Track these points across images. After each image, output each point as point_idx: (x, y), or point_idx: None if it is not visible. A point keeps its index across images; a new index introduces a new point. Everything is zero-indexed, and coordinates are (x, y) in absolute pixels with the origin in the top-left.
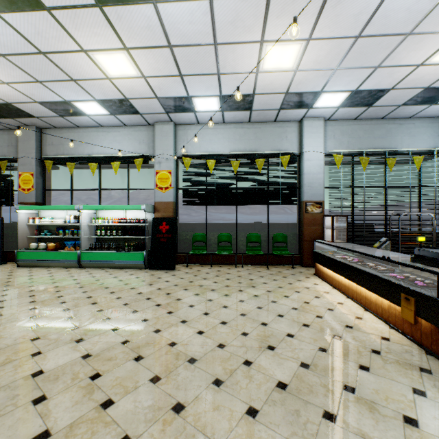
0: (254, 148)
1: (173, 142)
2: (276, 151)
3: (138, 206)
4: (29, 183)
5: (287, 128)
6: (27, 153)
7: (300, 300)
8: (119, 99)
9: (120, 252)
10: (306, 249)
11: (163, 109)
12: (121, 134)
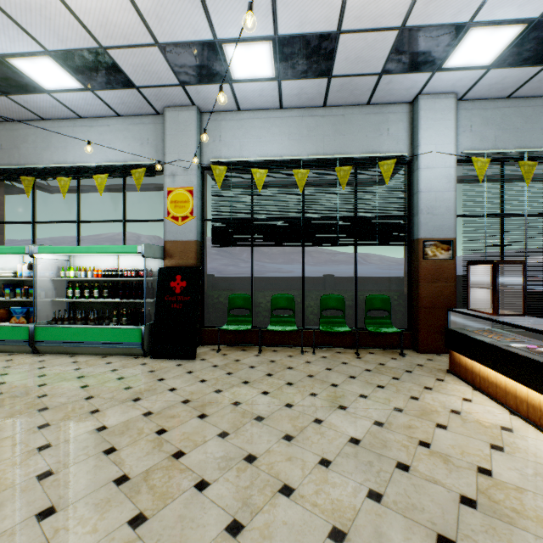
0: (333, 150)
1: (195, 140)
2: (370, 154)
3: (132, 248)
4: None
5: (388, 115)
6: None
7: (465, 462)
8: (89, 48)
9: (101, 326)
10: (425, 322)
11: (174, 75)
12: (112, 129)
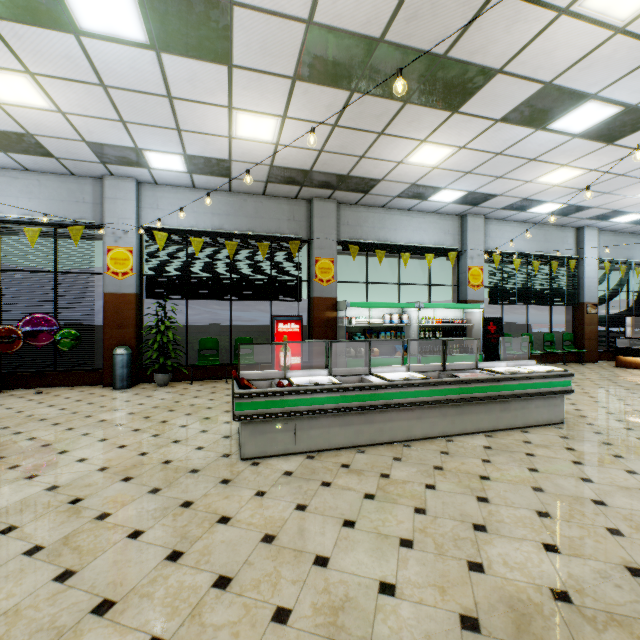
0: (544, 250)
1: (483, 237)
2: (563, 255)
3: (478, 305)
4: (329, 272)
5: (567, 233)
6: (325, 233)
7: None
8: (493, 194)
9: (460, 354)
10: (586, 346)
11: (504, 206)
12: (426, 221)
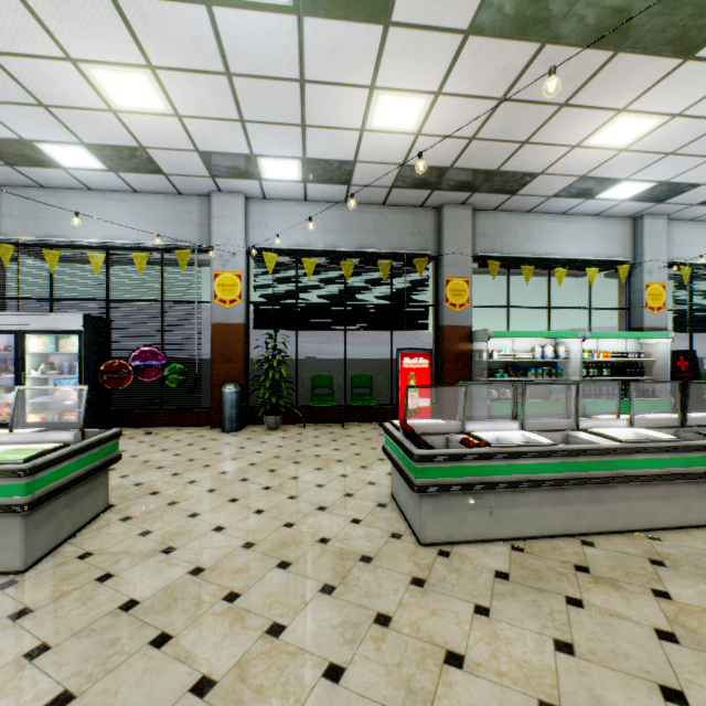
0: None
1: (666, 244)
2: None
3: (664, 334)
4: (462, 295)
5: None
6: (458, 247)
7: None
8: (694, 183)
9: (639, 399)
10: None
11: (704, 200)
12: (586, 226)
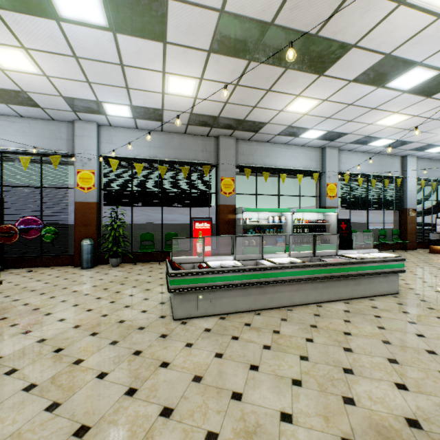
0: (379, 171)
1: (337, 162)
2: (392, 175)
3: (333, 210)
4: (230, 187)
5: (395, 160)
6: (228, 160)
7: None
8: (345, 133)
9: (321, 244)
10: (408, 239)
11: (352, 141)
12: (297, 151)
